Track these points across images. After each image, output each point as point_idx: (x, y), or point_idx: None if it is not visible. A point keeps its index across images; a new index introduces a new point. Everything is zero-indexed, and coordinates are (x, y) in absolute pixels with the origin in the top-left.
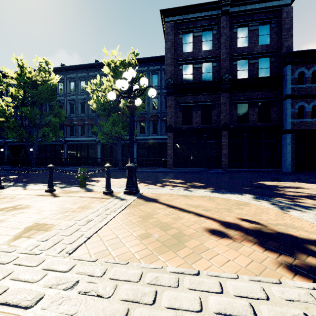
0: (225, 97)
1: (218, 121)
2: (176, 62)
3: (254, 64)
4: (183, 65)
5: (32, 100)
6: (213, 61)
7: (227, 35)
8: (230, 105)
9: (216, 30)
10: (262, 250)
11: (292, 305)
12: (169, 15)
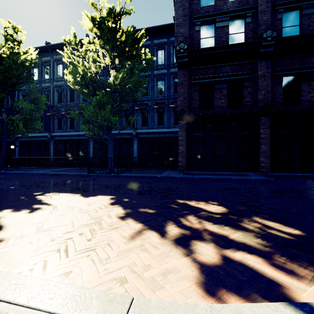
0: (265, 66)
1: (254, 103)
2: (190, 21)
3: (310, 16)
4: (201, 26)
5: None
6: (245, 16)
7: None
8: (271, 79)
9: None
10: None
11: None
12: None
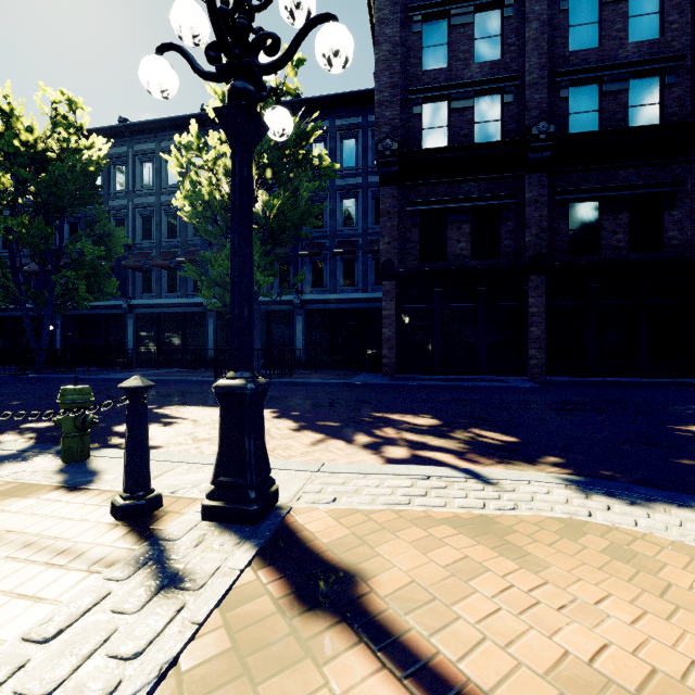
0: (537, 184)
1: (519, 249)
2: (403, 96)
3: (617, 96)
4: (423, 105)
5: (37, 203)
6: (503, 90)
7: (542, 19)
8: (550, 207)
9: (512, 7)
10: None
11: None
12: None
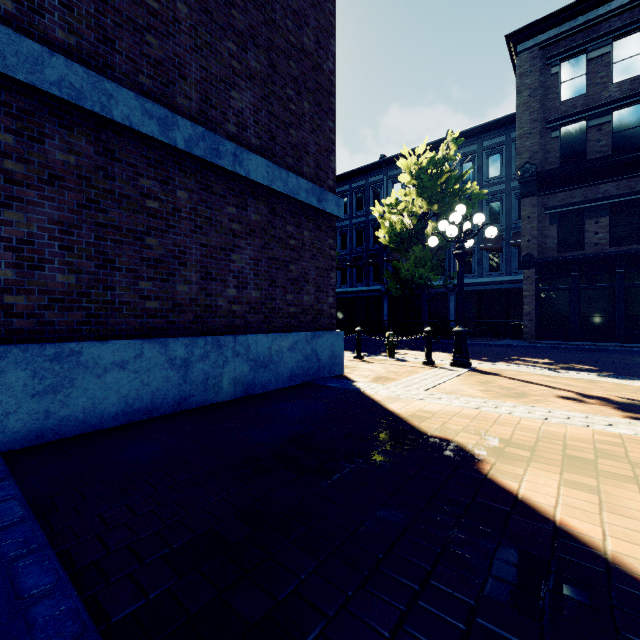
0: None
1: None
2: (542, 126)
3: None
4: (560, 129)
5: None
6: None
7: None
8: None
9: None
10: (615, 410)
11: (603, 421)
12: (526, 38)
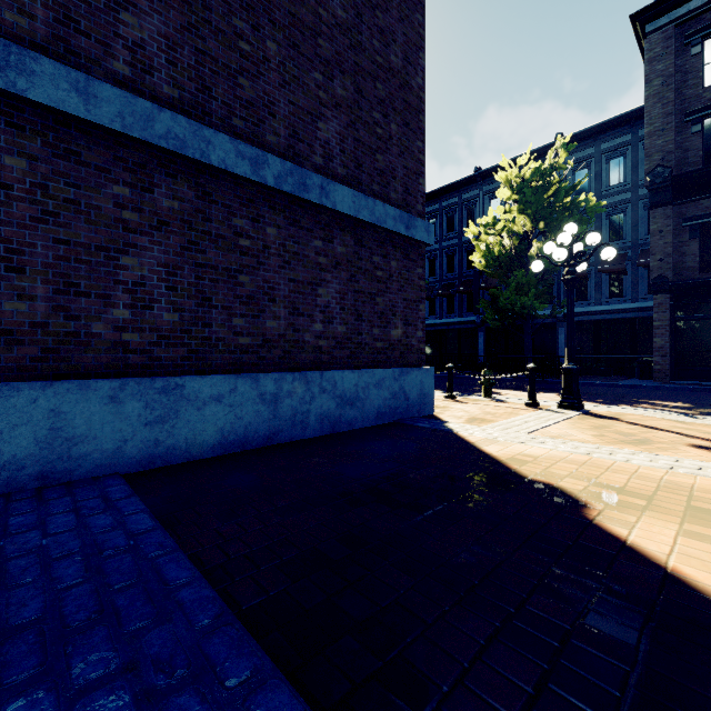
0: None
1: None
2: (679, 120)
3: None
4: (704, 121)
5: None
6: None
7: None
8: None
9: None
10: None
11: None
12: (658, 15)
